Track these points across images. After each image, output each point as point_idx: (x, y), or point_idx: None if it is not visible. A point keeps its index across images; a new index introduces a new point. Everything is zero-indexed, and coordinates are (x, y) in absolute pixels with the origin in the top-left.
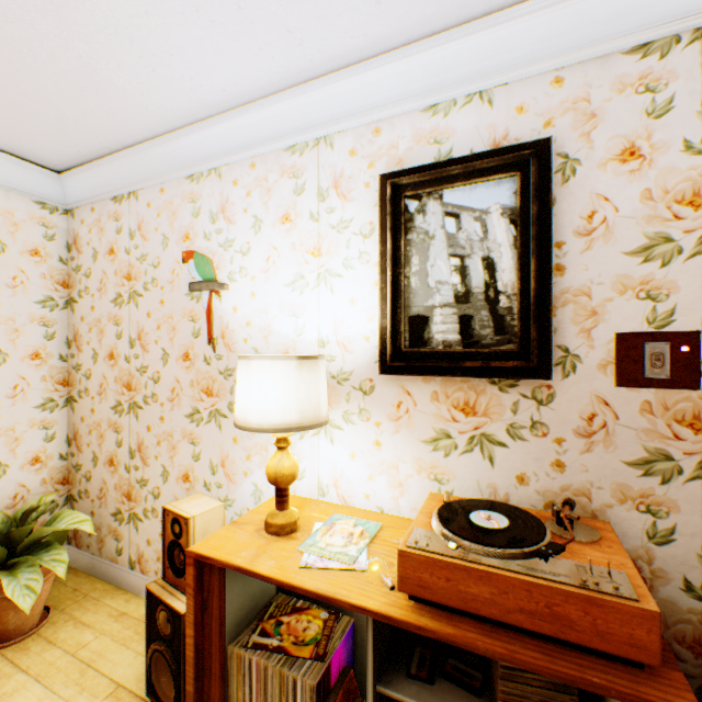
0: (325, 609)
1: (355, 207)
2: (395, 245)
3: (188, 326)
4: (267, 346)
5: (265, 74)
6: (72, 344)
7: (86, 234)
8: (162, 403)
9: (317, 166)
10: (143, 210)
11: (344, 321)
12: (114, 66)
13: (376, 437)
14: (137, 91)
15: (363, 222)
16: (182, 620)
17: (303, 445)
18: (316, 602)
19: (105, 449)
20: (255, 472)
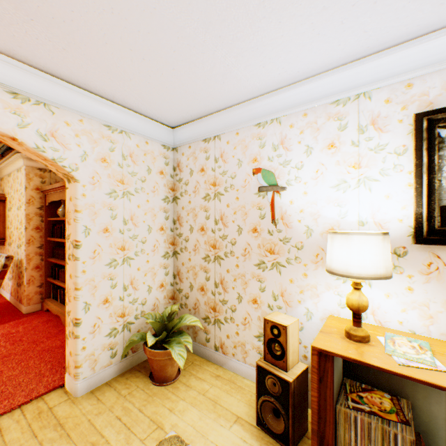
0: (383, 392)
1: (390, 136)
2: (428, 159)
3: (255, 212)
4: (315, 224)
5: (331, 59)
6: (176, 222)
7: (185, 161)
8: (237, 256)
9: (357, 111)
10: (223, 145)
11: (380, 209)
12: (242, 67)
13: (408, 284)
14: (245, 79)
15: (396, 145)
16: (290, 385)
17: (345, 287)
18: (375, 387)
19: (198, 281)
20: (306, 301)
